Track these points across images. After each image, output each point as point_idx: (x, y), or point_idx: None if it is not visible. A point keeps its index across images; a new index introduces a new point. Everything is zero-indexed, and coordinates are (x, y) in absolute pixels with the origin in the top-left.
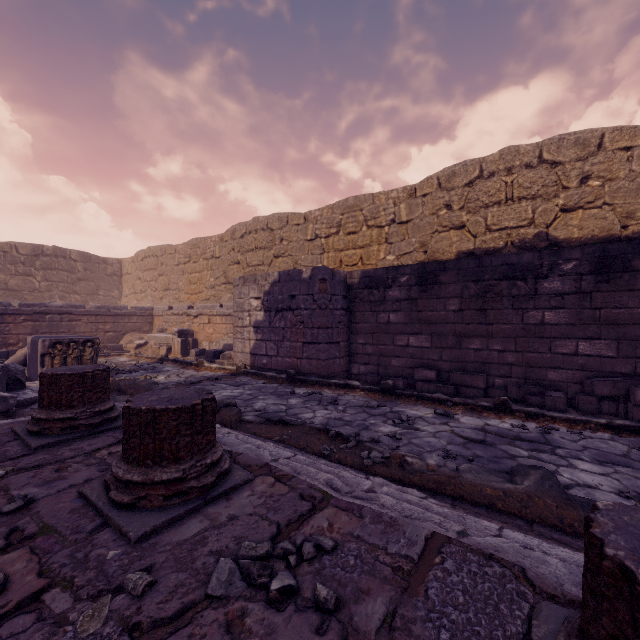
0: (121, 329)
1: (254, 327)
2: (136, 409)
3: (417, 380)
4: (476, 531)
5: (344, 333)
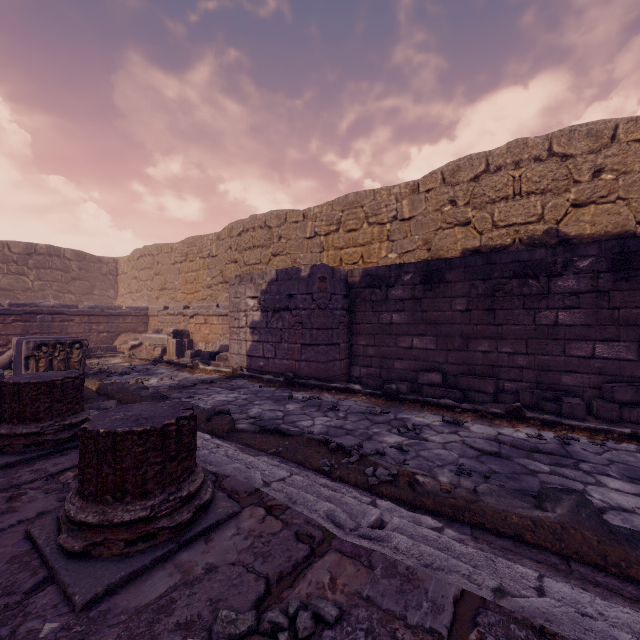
0: (115, 329)
1: (251, 328)
2: (93, 432)
3: (422, 384)
4: (511, 581)
5: (344, 334)
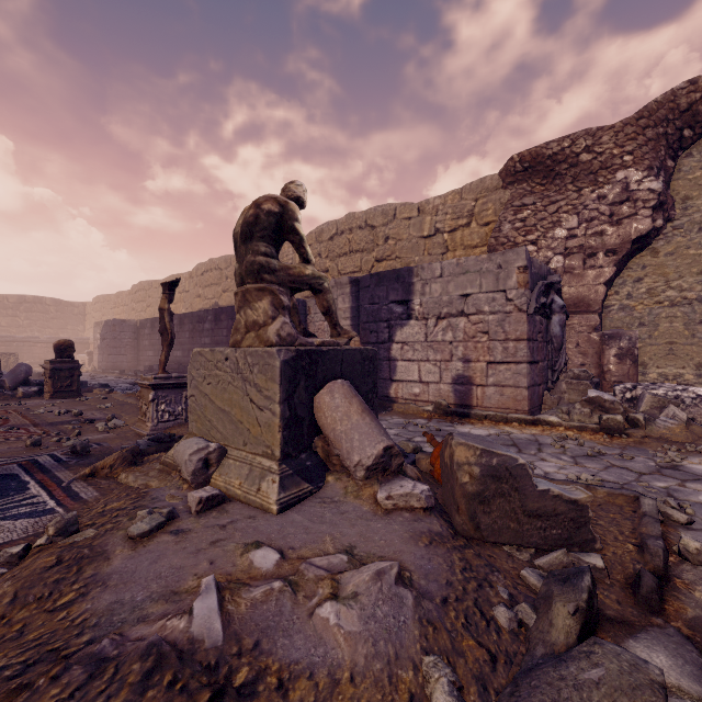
0: None
1: (98, 348)
2: None
3: None
4: None
5: (132, 350)
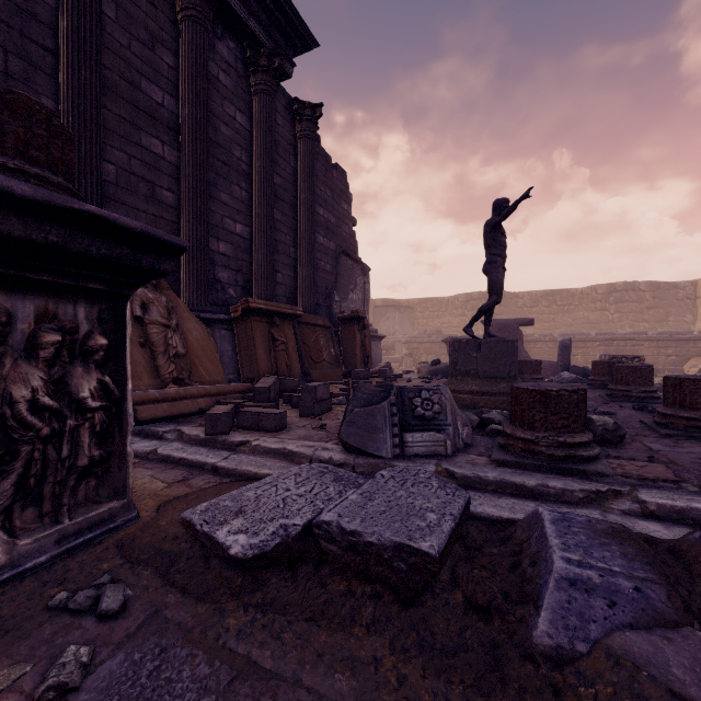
0: (684, 354)
1: None
2: (614, 366)
3: None
4: None
5: None
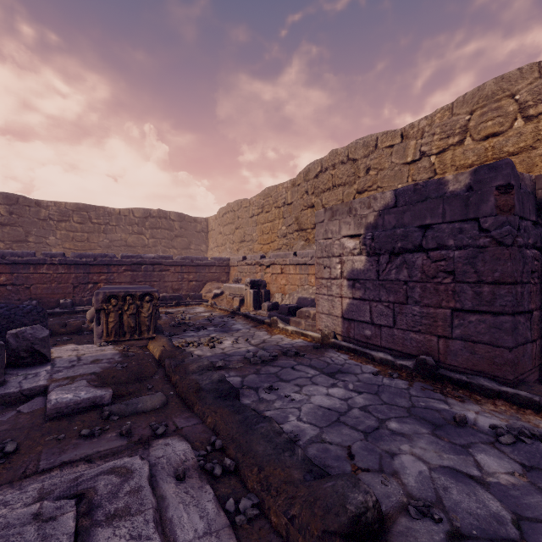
0: (202, 279)
1: (348, 279)
2: None
3: None
4: None
5: (536, 293)
